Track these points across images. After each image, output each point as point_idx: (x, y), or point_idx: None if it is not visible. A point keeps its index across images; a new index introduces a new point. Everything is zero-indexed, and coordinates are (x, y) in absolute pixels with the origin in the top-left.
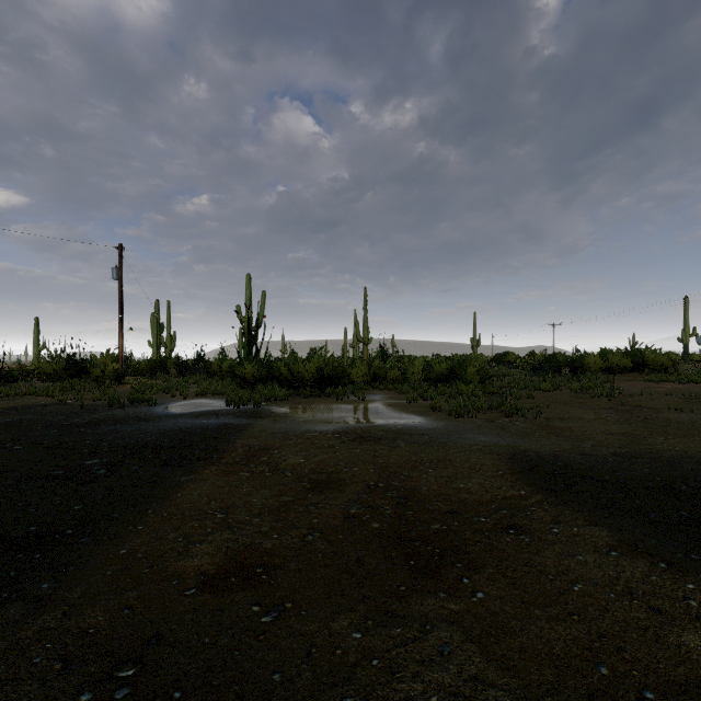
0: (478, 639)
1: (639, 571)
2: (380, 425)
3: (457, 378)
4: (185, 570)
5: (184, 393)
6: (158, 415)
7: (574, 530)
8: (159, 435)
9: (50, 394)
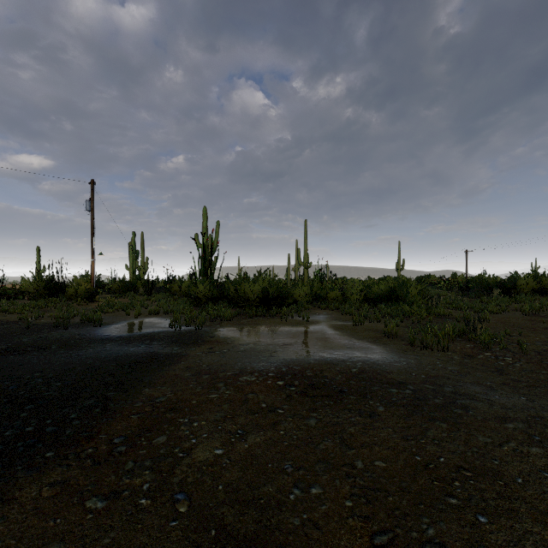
0: None
1: None
2: (334, 361)
3: (398, 299)
4: None
5: (135, 312)
6: (91, 339)
7: None
8: (55, 374)
9: (19, 312)
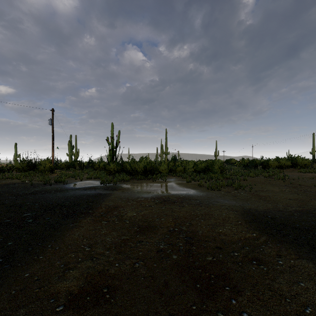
0: None
1: None
2: (174, 194)
3: (209, 170)
4: (60, 290)
5: (81, 178)
6: (67, 189)
7: (291, 262)
8: (64, 199)
9: (18, 178)
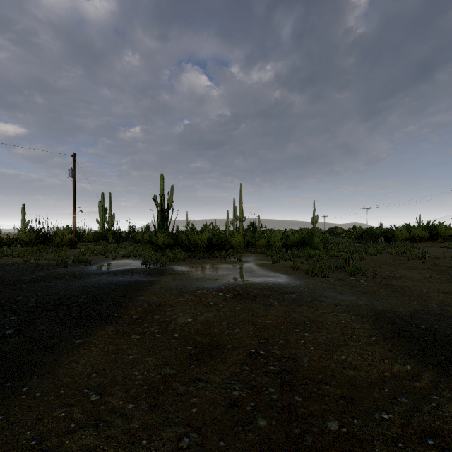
0: None
1: None
2: (255, 283)
3: (306, 245)
4: None
5: (113, 255)
6: (88, 273)
7: None
8: (80, 291)
9: (21, 256)
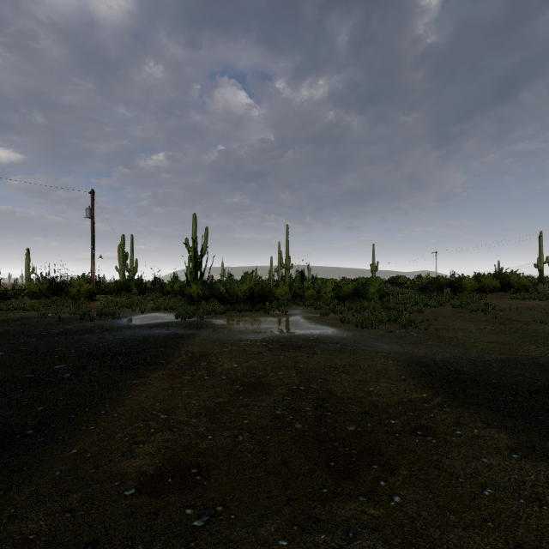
0: (399, 548)
1: (542, 474)
2: (300, 335)
3: (361, 296)
4: (127, 470)
5: (142, 308)
6: (119, 326)
7: (475, 432)
8: (118, 343)
9: (36, 309)
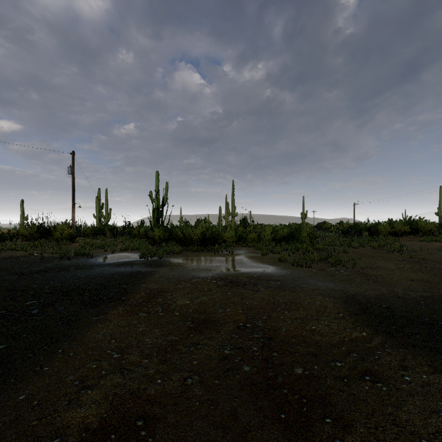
0: None
1: None
2: (245, 273)
3: (294, 239)
4: (70, 422)
5: (112, 249)
6: (91, 264)
7: (424, 378)
8: (87, 280)
9: (24, 249)
